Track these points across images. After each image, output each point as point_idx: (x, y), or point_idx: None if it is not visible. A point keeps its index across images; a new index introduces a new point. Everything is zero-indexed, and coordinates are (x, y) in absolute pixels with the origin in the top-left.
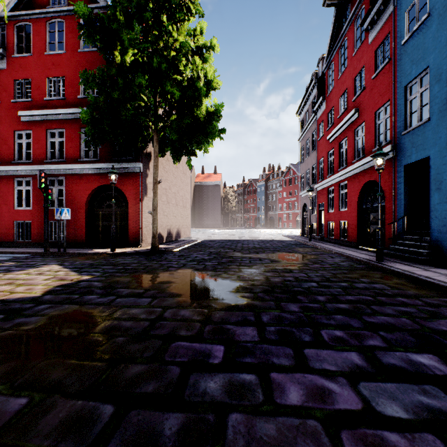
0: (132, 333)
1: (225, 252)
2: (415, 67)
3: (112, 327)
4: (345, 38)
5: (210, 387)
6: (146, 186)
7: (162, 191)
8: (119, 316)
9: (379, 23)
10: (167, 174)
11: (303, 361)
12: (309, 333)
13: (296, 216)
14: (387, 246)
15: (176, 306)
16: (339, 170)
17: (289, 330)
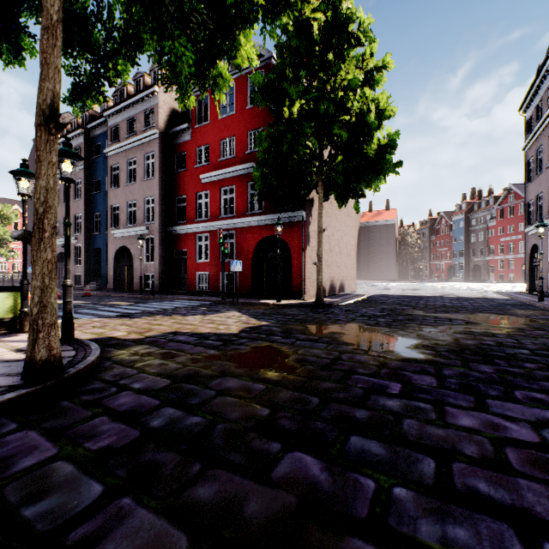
0: (317, 365)
1: (401, 309)
2: None
3: (301, 359)
4: None
5: (388, 404)
6: (308, 235)
7: (324, 239)
8: (303, 353)
9: None
10: (329, 219)
11: (483, 406)
12: (497, 390)
13: (522, 264)
14: None
15: (351, 352)
16: None
17: (473, 384)
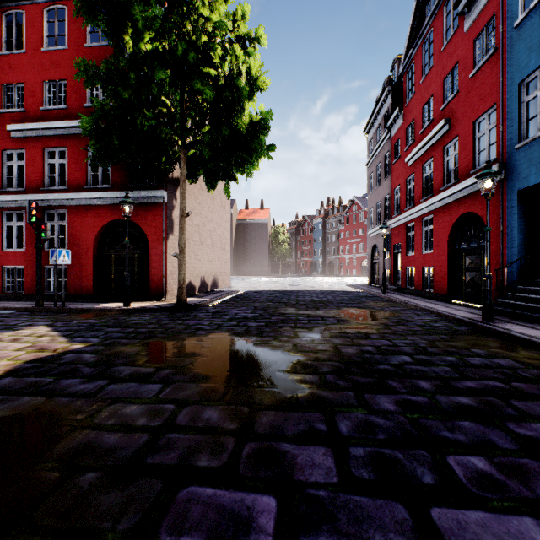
0: (113, 462)
1: (274, 307)
2: (535, 55)
3: (83, 446)
4: (430, 28)
5: None
6: (172, 221)
7: (193, 228)
8: (102, 420)
9: (480, 2)
10: (200, 206)
11: None
12: (427, 463)
13: (361, 261)
14: (492, 299)
15: (198, 401)
16: (421, 201)
17: (390, 456)
